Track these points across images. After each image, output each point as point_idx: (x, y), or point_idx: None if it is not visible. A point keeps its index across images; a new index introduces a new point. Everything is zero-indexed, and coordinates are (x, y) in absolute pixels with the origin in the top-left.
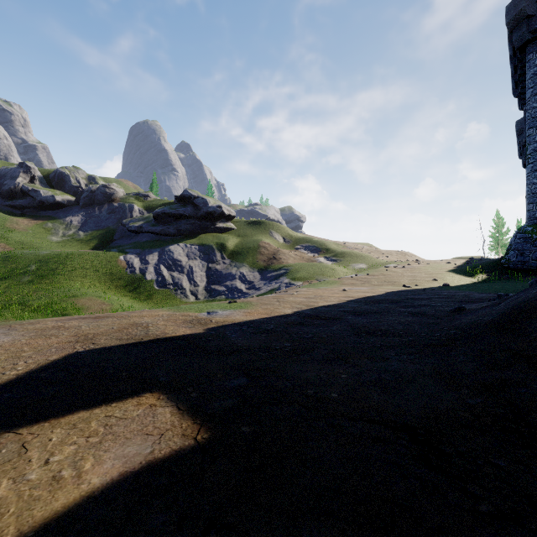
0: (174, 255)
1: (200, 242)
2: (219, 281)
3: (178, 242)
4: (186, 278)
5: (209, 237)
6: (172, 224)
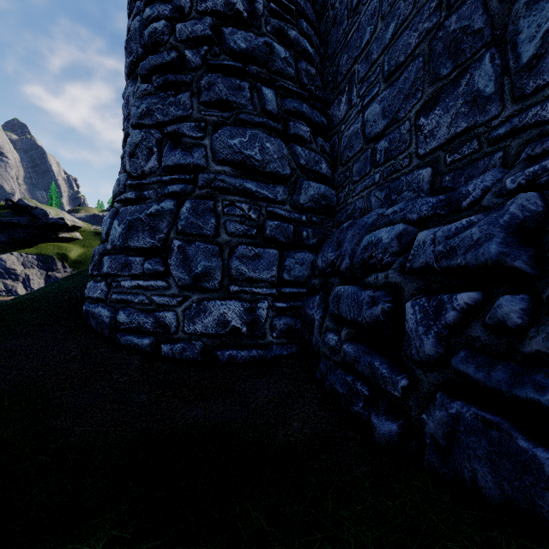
0: (7, 264)
1: (38, 252)
2: None
3: (11, 250)
4: (22, 286)
5: (49, 246)
6: (3, 232)
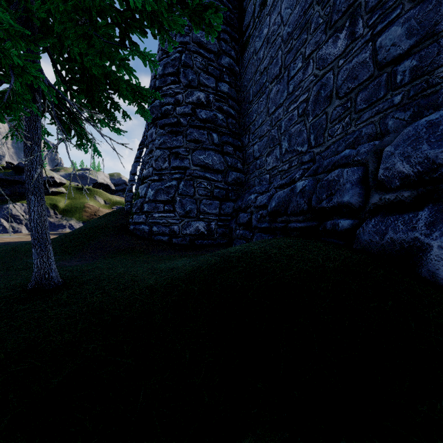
0: (13, 211)
1: None
2: (53, 229)
3: (15, 201)
4: (25, 228)
5: None
6: (8, 187)
